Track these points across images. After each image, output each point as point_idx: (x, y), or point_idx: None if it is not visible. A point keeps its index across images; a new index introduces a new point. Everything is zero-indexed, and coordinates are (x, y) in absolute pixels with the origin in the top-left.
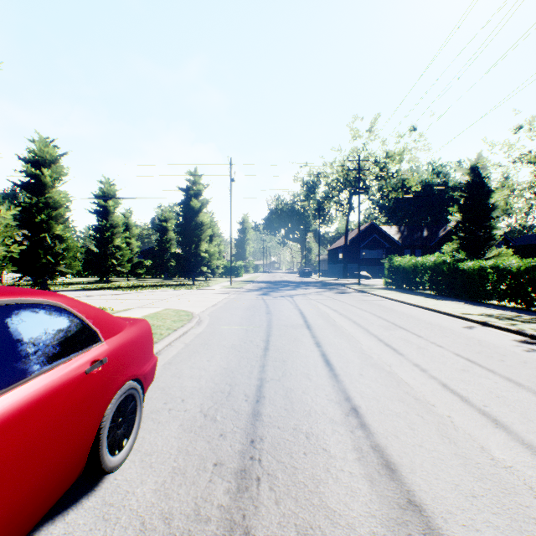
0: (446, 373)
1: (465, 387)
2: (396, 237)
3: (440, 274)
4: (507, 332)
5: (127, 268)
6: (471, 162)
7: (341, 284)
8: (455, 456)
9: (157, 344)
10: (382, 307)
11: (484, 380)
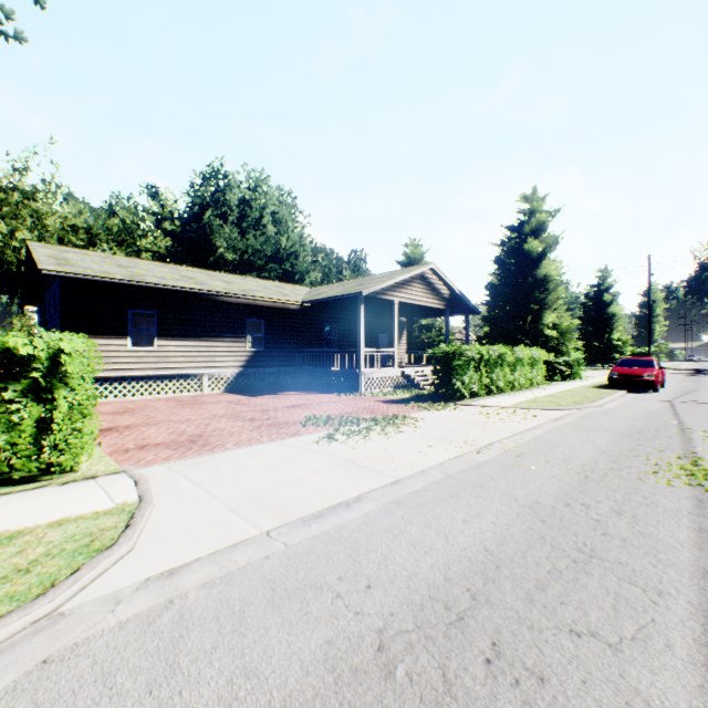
0: None
1: None
2: None
3: None
4: None
5: None
6: None
7: None
8: None
9: None
10: None
11: None
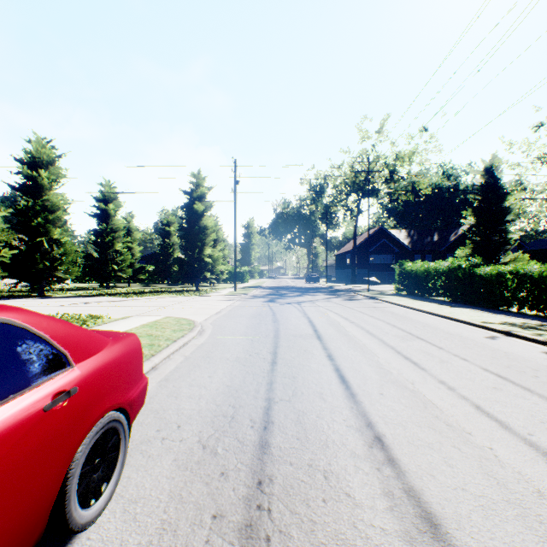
0: (477, 392)
1: (502, 410)
2: (406, 242)
3: (454, 280)
4: (535, 343)
5: (128, 273)
6: (485, 163)
7: (349, 290)
8: (508, 504)
9: (154, 357)
10: (395, 315)
11: (522, 401)
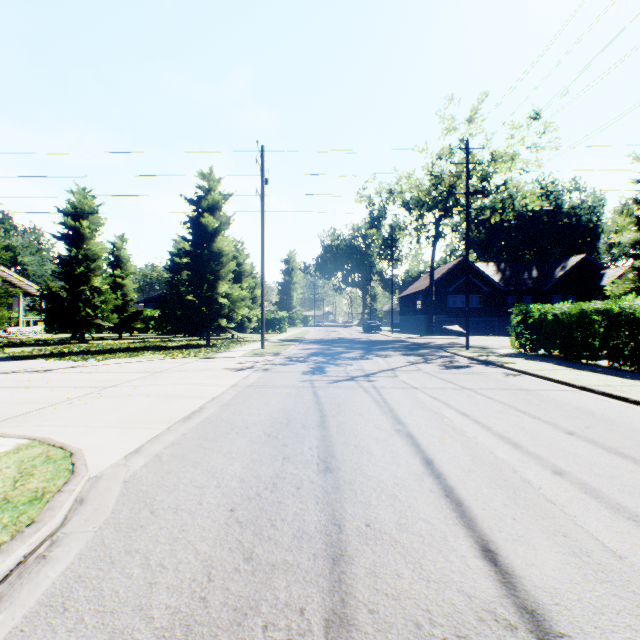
0: None
1: None
2: (496, 278)
3: None
4: None
5: (113, 321)
6: None
7: (433, 345)
8: None
9: None
10: (617, 425)
11: None
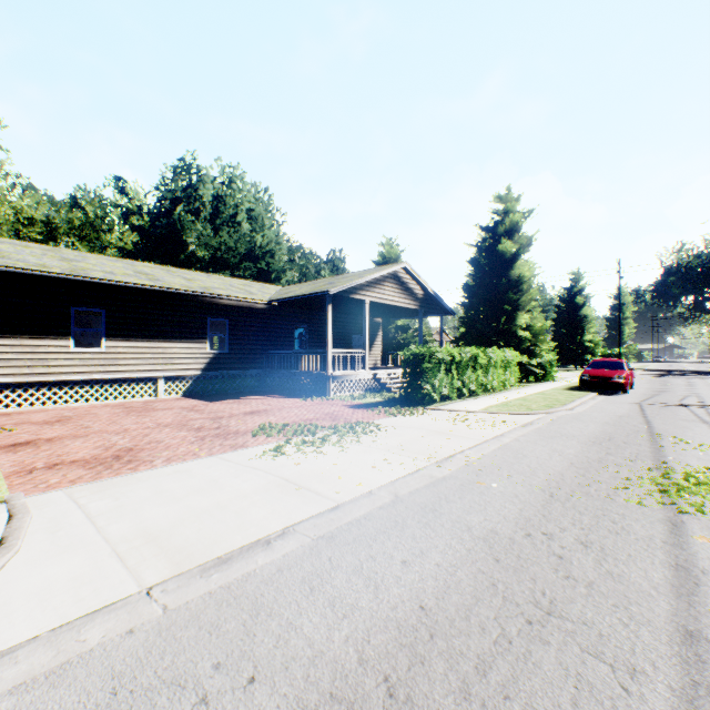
0: None
1: None
2: None
3: None
4: None
5: None
6: None
7: None
8: None
9: None
10: None
11: None
